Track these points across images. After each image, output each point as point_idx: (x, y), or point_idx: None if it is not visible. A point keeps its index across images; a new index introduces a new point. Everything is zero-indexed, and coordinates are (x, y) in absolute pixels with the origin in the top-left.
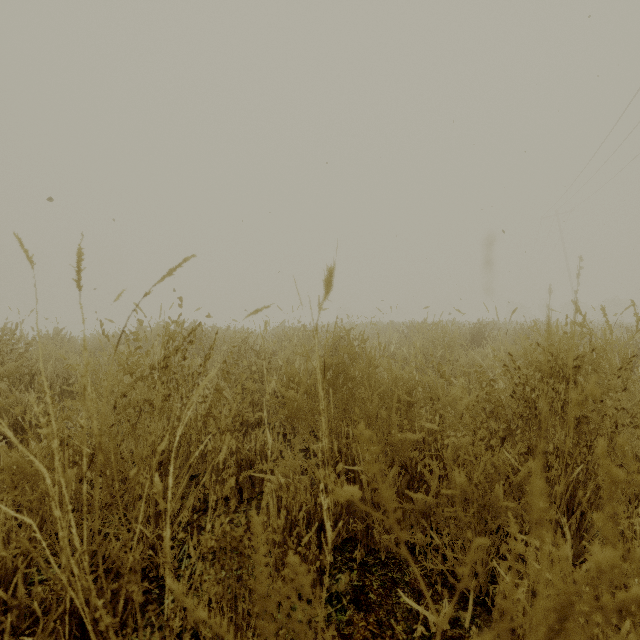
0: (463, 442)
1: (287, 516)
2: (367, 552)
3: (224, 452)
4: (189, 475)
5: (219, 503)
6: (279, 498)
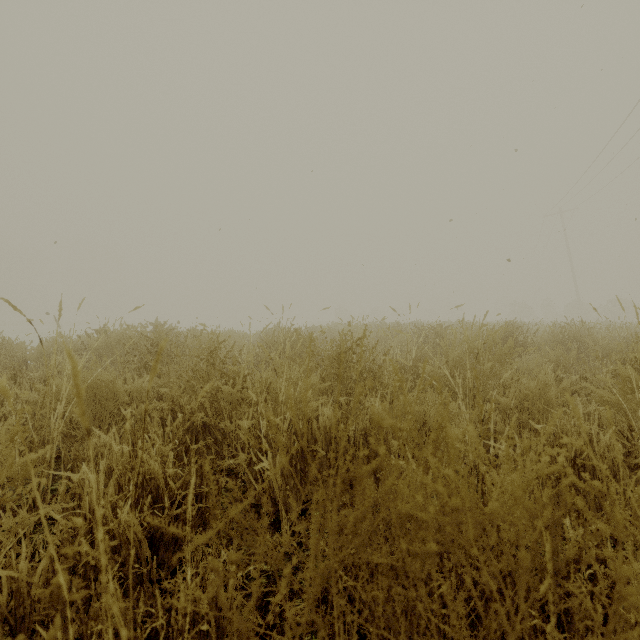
0: None
1: None
2: None
3: None
4: None
5: None
6: None
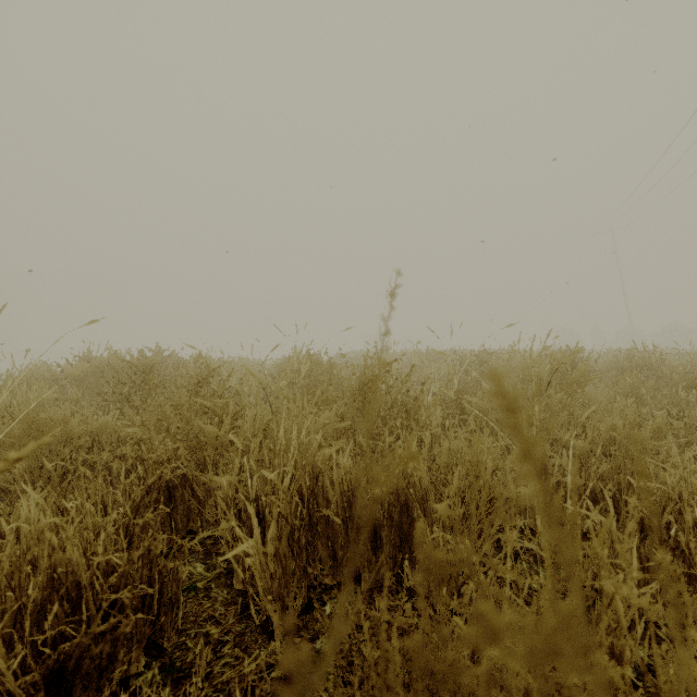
0: None
1: None
2: None
3: None
4: None
5: None
6: None
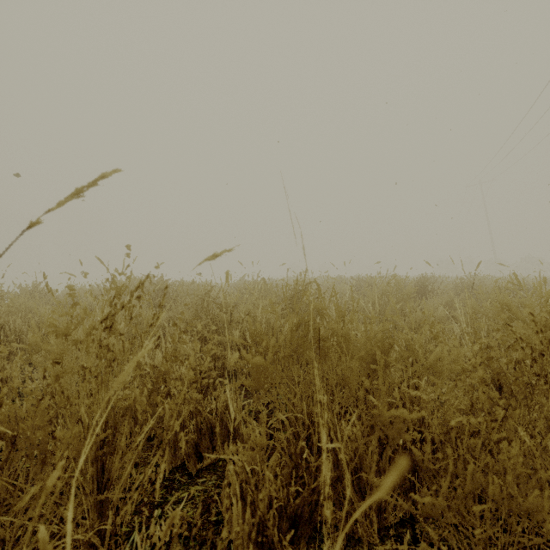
0: (473, 423)
1: (253, 510)
2: (346, 543)
3: (162, 472)
4: (133, 461)
5: (177, 471)
6: (243, 483)
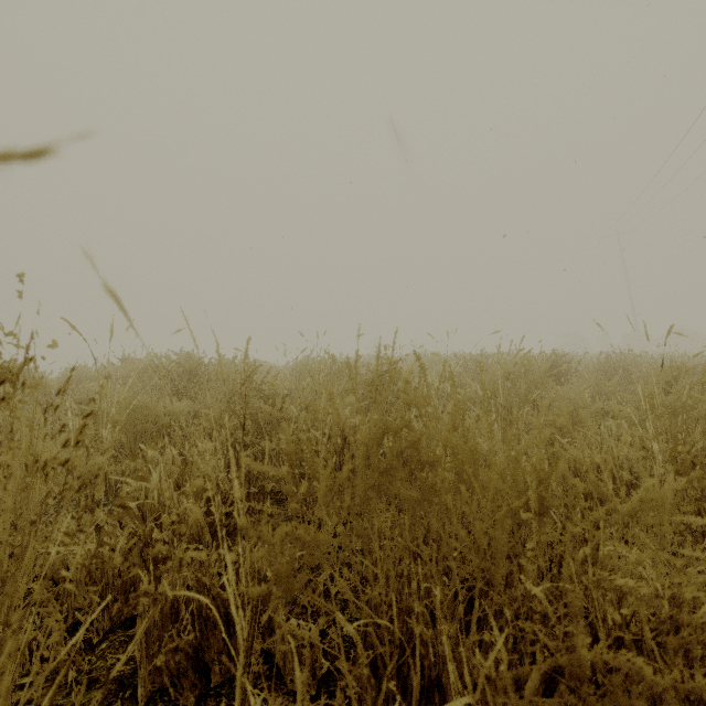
0: None
1: None
2: None
3: None
4: None
5: (160, 700)
6: None
